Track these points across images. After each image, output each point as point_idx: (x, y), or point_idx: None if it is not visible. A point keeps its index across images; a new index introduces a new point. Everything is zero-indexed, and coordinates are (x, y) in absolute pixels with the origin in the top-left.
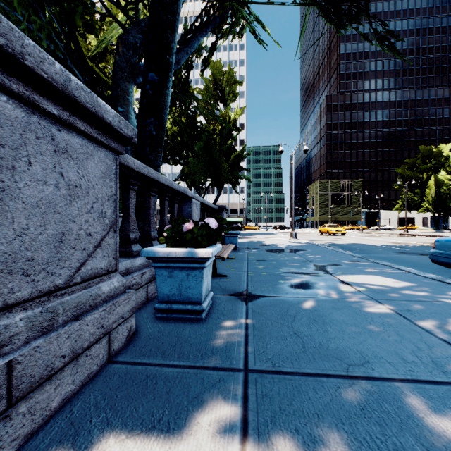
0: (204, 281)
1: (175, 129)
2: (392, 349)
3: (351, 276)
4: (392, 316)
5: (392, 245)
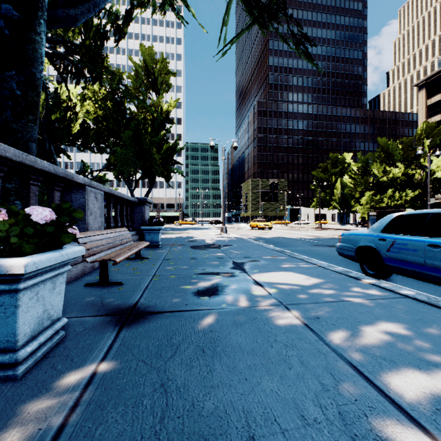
0: (21, 311)
1: (99, 113)
2: (291, 397)
3: (266, 274)
4: (298, 330)
5: (309, 238)
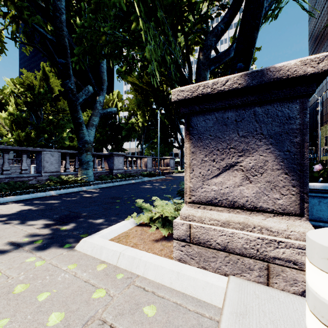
0: None
1: None
2: None
3: None
4: None
5: None
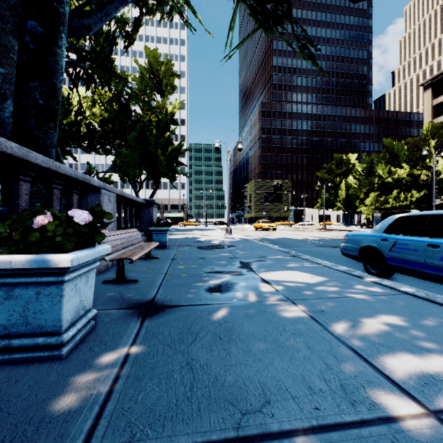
0: (65, 300)
1: (105, 115)
2: (300, 373)
3: (272, 273)
4: (304, 321)
5: (313, 239)
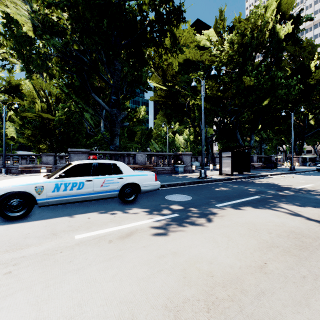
0: (307, 164)
1: None
2: None
3: None
4: None
5: None
